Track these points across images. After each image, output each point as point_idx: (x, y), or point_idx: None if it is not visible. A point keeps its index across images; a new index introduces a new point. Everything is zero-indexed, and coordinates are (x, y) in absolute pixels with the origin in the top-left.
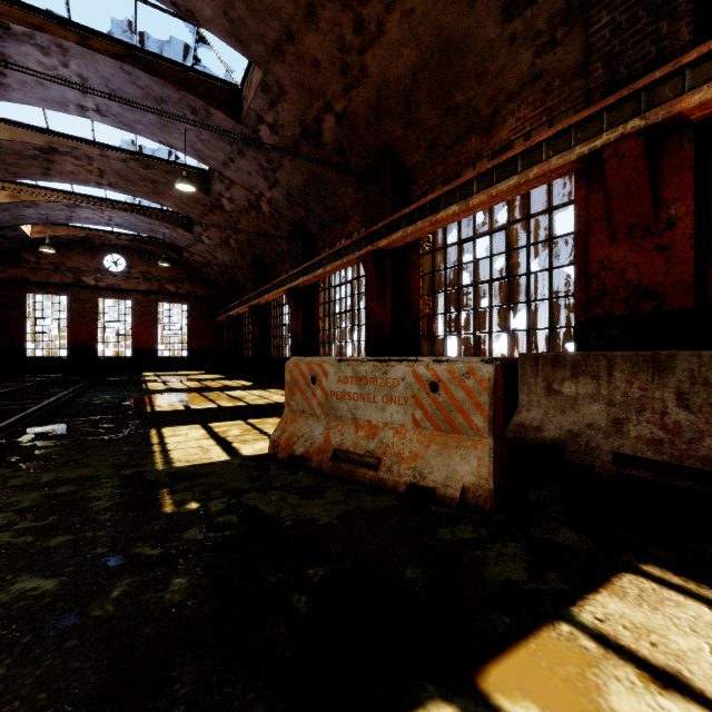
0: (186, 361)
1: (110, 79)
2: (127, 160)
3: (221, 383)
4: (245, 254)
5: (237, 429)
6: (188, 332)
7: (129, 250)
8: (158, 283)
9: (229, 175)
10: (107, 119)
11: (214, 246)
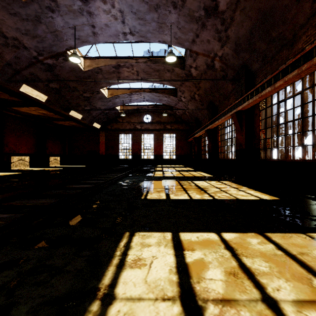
0: (174, 160)
1: (132, 5)
2: (146, 62)
3: (191, 173)
4: (203, 102)
5: (216, 266)
6: (175, 146)
7: (152, 112)
8: (163, 125)
9: (195, 49)
10: (135, 37)
11: (187, 102)
